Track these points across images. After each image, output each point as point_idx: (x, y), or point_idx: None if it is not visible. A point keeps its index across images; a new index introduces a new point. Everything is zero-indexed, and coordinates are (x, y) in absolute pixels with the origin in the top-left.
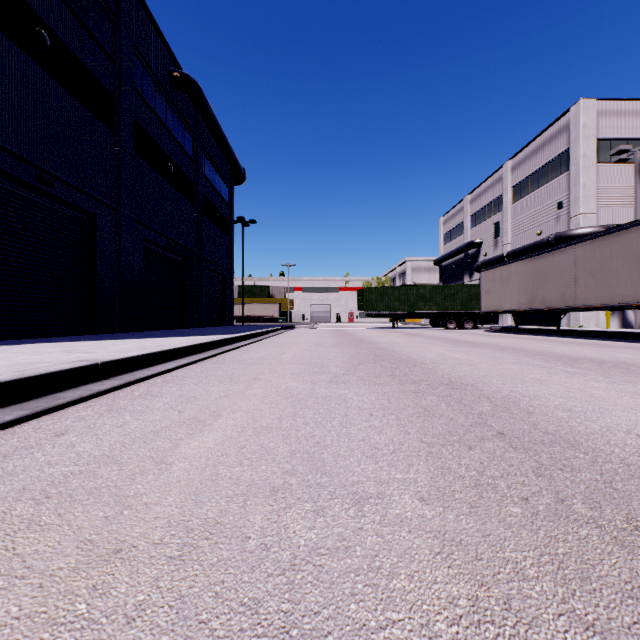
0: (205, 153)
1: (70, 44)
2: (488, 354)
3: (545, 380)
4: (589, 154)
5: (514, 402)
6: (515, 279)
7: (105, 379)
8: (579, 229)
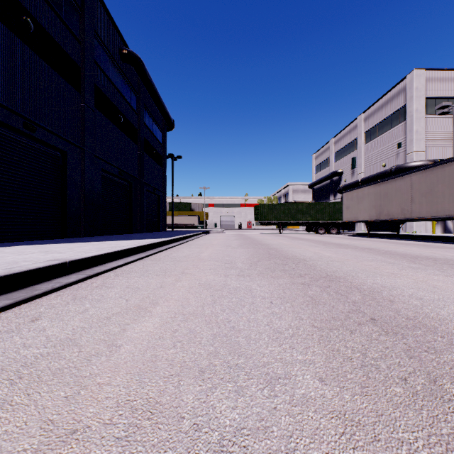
0: (145, 108)
1: (48, 29)
2: (351, 253)
3: (397, 274)
4: (420, 109)
5: (378, 292)
6: (367, 198)
7: (72, 273)
8: (413, 162)
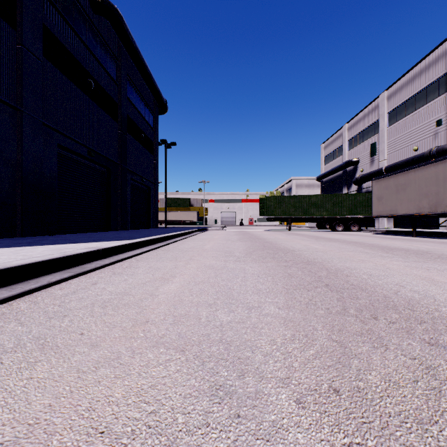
0: (130, 81)
1: None
2: None
3: None
4: None
5: None
6: (414, 185)
7: None
8: None
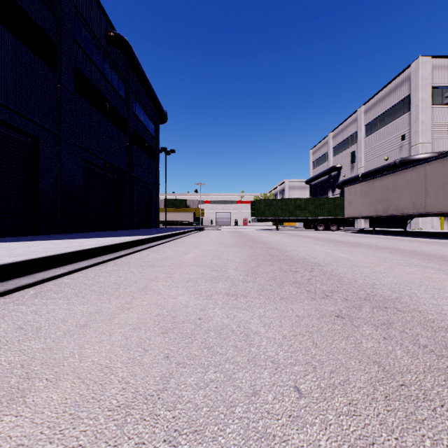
0: (136, 98)
1: None
2: (371, 254)
3: None
4: (426, 98)
5: None
6: (373, 192)
7: None
8: (419, 155)
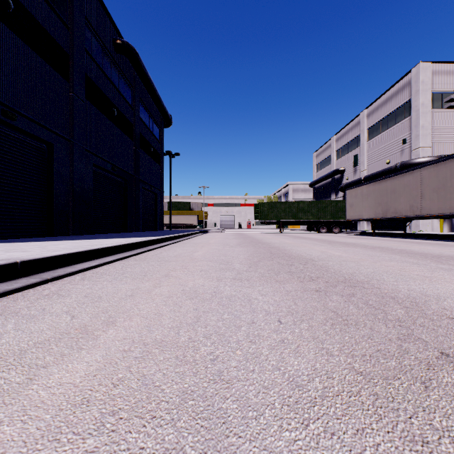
0: (141, 103)
1: (31, 10)
2: (363, 252)
3: (431, 277)
4: (426, 103)
5: (423, 303)
6: (373, 195)
7: (24, 277)
8: (419, 158)
